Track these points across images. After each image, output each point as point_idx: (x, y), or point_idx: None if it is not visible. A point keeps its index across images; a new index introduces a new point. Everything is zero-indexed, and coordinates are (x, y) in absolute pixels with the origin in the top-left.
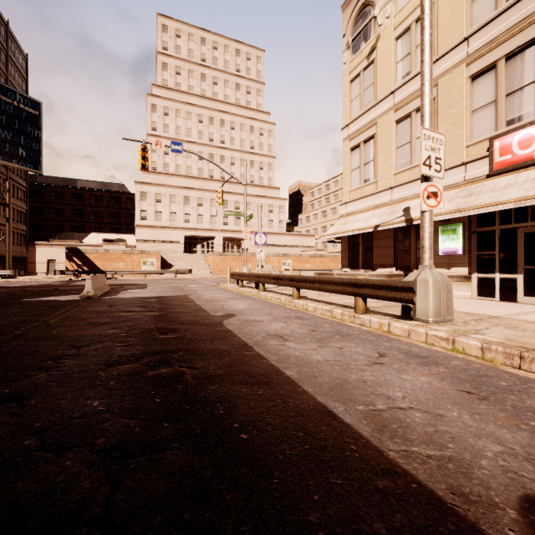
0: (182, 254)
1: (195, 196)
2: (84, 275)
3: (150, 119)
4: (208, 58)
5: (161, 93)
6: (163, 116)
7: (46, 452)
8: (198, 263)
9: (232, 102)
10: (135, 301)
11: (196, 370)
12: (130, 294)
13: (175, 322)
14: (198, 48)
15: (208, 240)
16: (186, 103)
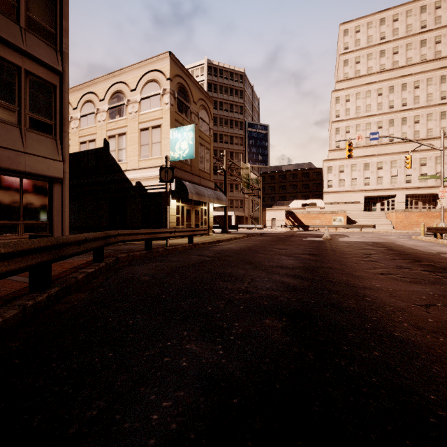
0: (363, 212)
1: (374, 162)
2: (295, 228)
3: (334, 110)
4: (387, 34)
5: (343, 85)
6: (344, 103)
7: (404, 268)
8: (379, 220)
9: (416, 61)
10: (358, 242)
11: (440, 265)
12: (347, 239)
13: (404, 252)
14: (377, 31)
15: (388, 198)
16: (365, 84)
